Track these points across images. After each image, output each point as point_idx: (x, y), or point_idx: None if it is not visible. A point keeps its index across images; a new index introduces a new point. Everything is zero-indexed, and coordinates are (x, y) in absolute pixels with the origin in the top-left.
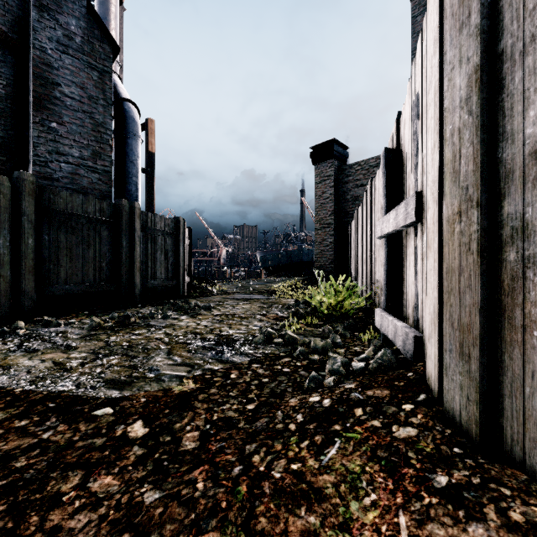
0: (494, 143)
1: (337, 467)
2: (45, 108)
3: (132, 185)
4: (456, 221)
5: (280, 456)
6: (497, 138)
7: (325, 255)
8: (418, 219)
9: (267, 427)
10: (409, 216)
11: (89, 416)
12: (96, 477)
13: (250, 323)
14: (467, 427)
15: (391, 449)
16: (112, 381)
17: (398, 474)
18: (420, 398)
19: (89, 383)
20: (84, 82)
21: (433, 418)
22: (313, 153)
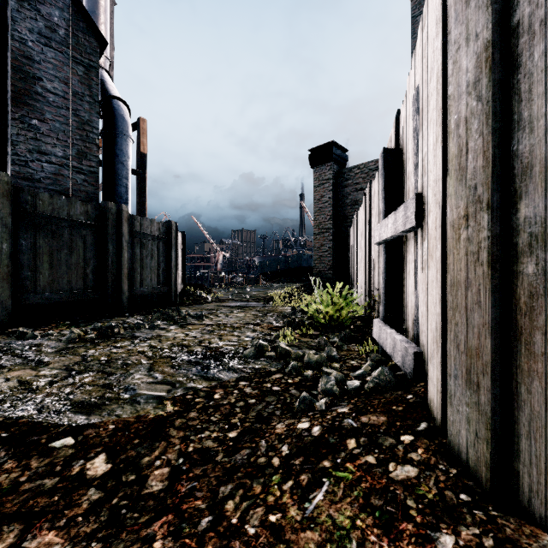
0: (508, 134)
1: (323, 520)
2: (25, 104)
3: (122, 187)
4: (463, 227)
5: (258, 503)
6: (512, 128)
7: (323, 261)
8: (418, 224)
9: (247, 461)
10: (409, 220)
11: (45, 449)
12: (36, 533)
13: (242, 333)
14: (476, 469)
15: (387, 495)
16: (81, 403)
17: (394, 531)
18: (421, 427)
19: (54, 406)
20: (68, 77)
21: (435, 454)
22: (311, 155)
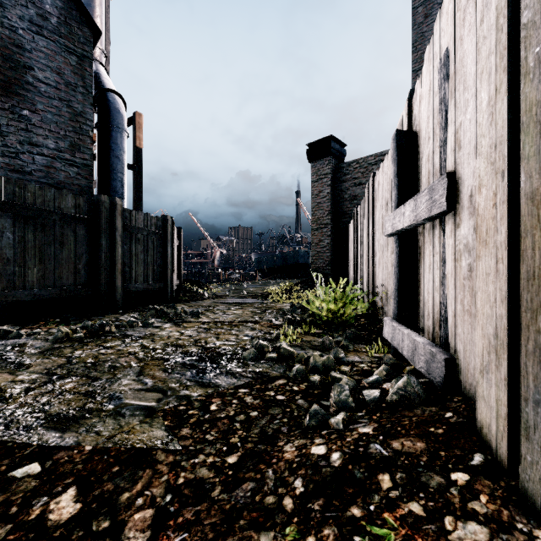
0: None
1: None
2: (16, 94)
3: (118, 182)
4: None
5: None
6: None
7: (321, 257)
8: (450, 208)
9: (251, 501)
10: (437, 204)
11: (2, 480)
12: None
13: (241, 332)
14: None
15: None
16: (57, 416)
17: None
18: (475, 462)
19: (25, 420)
20: (60, 67)
21: (506, 504)
22: (309, 150)
